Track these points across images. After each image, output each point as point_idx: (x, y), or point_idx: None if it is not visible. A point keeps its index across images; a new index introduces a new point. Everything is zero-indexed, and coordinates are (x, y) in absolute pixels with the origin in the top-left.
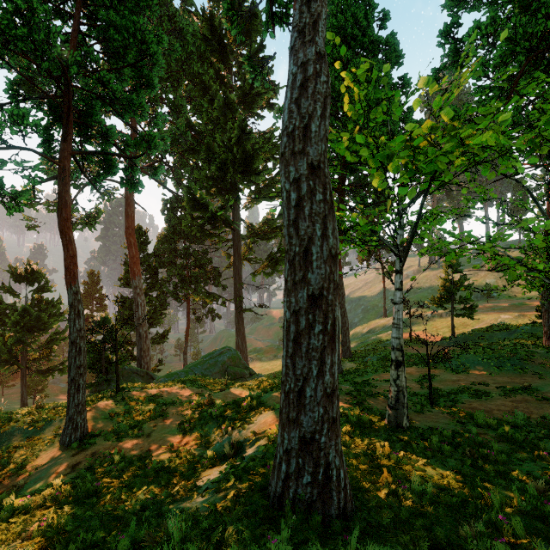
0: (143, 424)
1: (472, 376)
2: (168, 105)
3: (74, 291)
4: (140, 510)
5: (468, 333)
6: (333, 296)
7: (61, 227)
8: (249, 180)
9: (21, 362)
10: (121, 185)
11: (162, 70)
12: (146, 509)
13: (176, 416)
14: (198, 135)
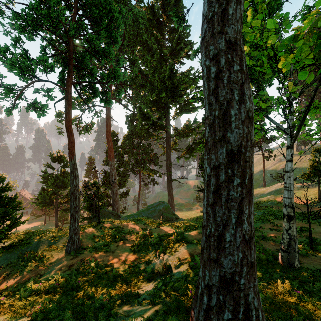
0: (110, 244)
1: None
2: (128, 60)
3: (73, 163)
4: (99, 307)
5: None
6: (249, 153)
7: (66, 125)
8: (175, 101)
9: (55, 204)
10: (100, 102)
11: (123, 30)
12: (103, 307)
13: (130, 241)
14: (145, 76)
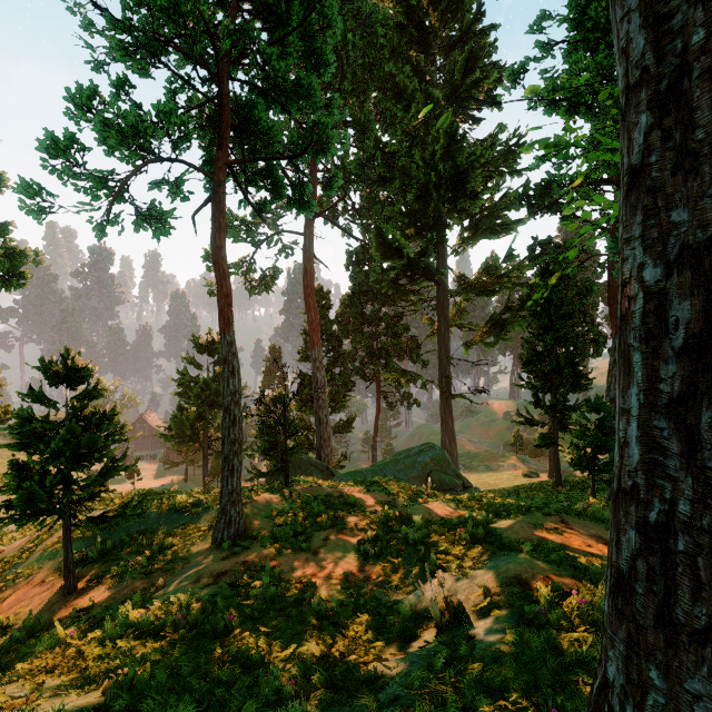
0: (310, 534)
1: None
2: (352, 125)
3: (228, 341)
4: (271, 701)
5: None
6: None
7: (214, 257)
8: (461, 209)
9: (203, 440)
10: (288, 207)
11: (338, 32)
12: (282, 702)
13: (355, 530)
14: (390, 158)
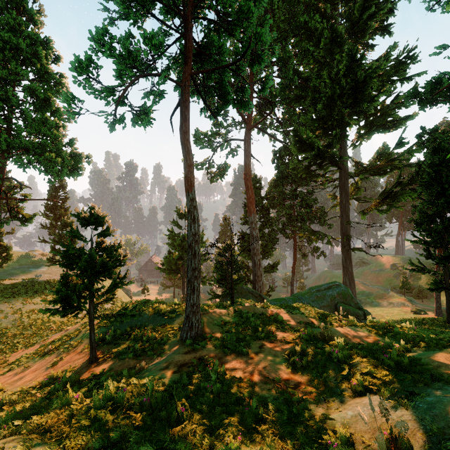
0: (248, 341)
1: None
2: (277, 62)
3: (190, 198)
4: None
5: None
6: None
7: (181, 140)
8: (359, 112)
9: (182, 272)
10: (233, 106)
11: None
12: None
13: (284, 342)
14: (304, 81)
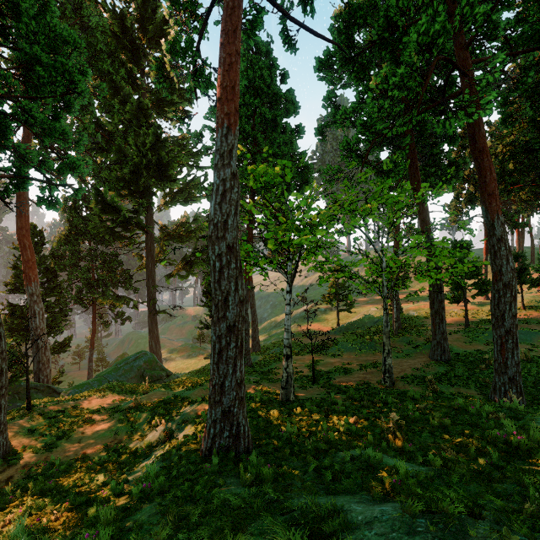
0: (70, 434)
1: (344, 358)
2: None
3: None
4: (102, 486)
5: (349, 323)
6: (241, 325)
7: None
8: (164, 184)
9: None
10: (38, 203)
11: (86, 99)
12: (107, 484)
13: (103, 421)
14: (108, 135)
